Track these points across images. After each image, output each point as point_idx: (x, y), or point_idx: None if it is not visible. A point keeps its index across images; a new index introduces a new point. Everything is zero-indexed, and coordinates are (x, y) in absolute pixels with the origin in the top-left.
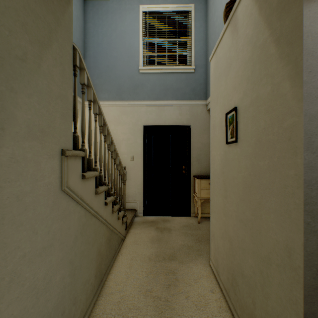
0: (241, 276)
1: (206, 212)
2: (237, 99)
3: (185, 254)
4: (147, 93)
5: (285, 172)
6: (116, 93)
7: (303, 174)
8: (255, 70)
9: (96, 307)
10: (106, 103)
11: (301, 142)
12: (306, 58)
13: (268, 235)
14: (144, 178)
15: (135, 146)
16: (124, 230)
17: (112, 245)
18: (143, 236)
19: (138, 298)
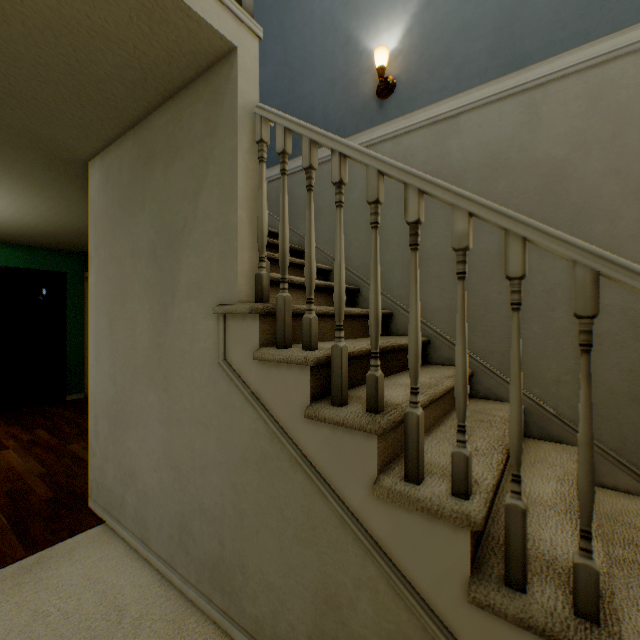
0: None
1: None
2: None
3: None
4: None
5: None
6: None
7: None
8: None
9: None
10: None
11: None
12: None
13: None
14: None
15: None
16: None
17: None
18: None
19: None
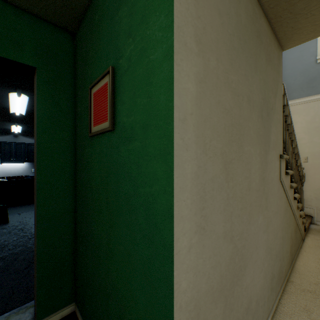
0: None
1: None
2: None
3: None
4: None
5: None
6: None
7: None
8: None
9: (292, 276)
10: None
11: None
12: None
13: None
14: None
15: (310, 146)
16: (302, 231)
17: (296, 238)
18: None
19: None
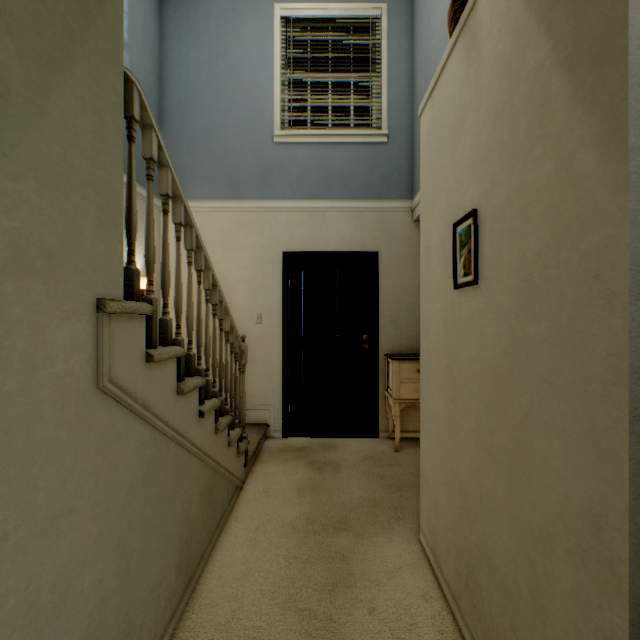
0: (486, 568)
1: (412, 429)
2: (477, 192)
3: (368, 517)
4: (290, 185)
5: (586, 349)
6: (226, 184)
7: (629, 352)
8: (518, 129)
9: (179, 635)
10: (205, 205)
11: (624, 283)
12: (635, 95)
13: (546, 485)
14: (284, 360)
15: (266, 294)
16: (242, 467)
17: (215, 501)
18: (281, 479)
19: (268, 614)
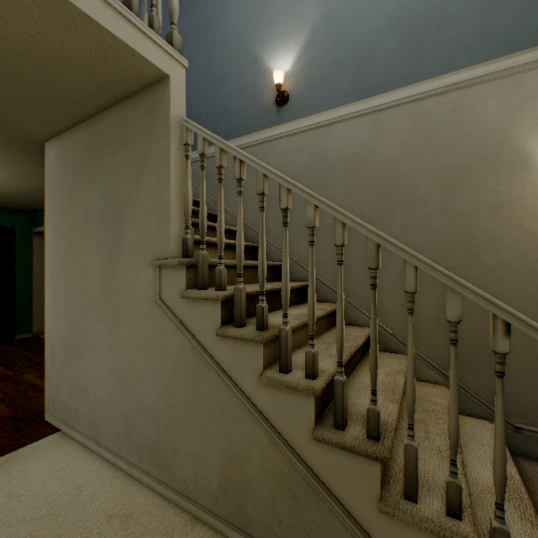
0: None
1: None
2: None
3: None
4: None
5: None
6: None
7: None
8: None
9: (208, 531)
10: None
11: None
12: None
13: None
14: None
15: None
16: None
17: (317, 533)
18: None
19: None
